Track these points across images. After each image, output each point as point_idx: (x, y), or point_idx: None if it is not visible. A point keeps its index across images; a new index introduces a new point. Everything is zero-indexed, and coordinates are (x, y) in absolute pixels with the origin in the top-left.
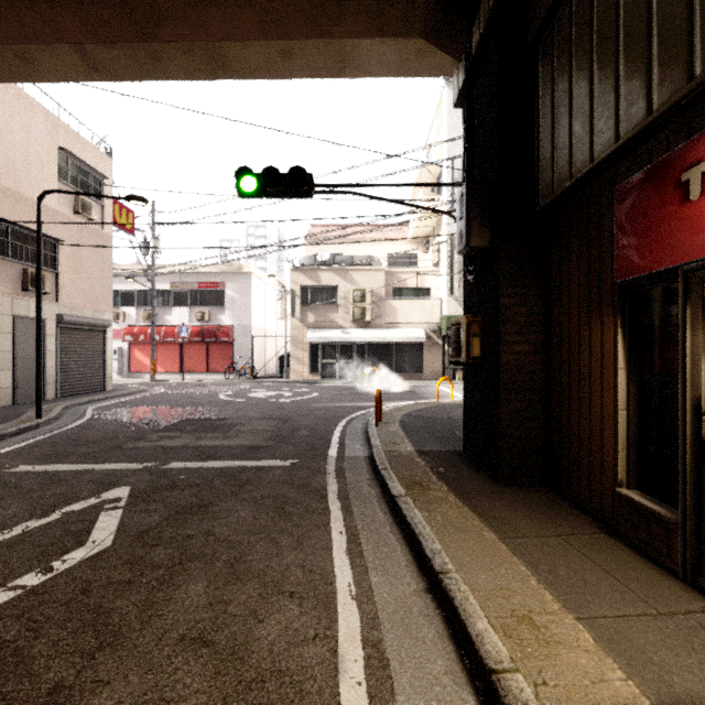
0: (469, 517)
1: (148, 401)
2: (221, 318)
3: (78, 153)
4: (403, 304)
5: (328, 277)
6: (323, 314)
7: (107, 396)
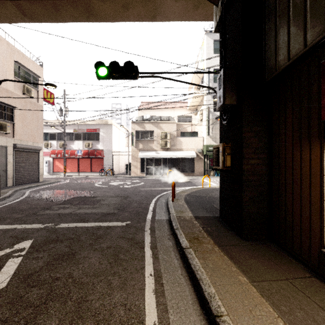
0: (229, 264)
1: (59, 187)
2: (98, 146)
3: (25, 64)
4: (185, 139)
5: (149, 126)
6: (146, 144)
7: (39, 184)
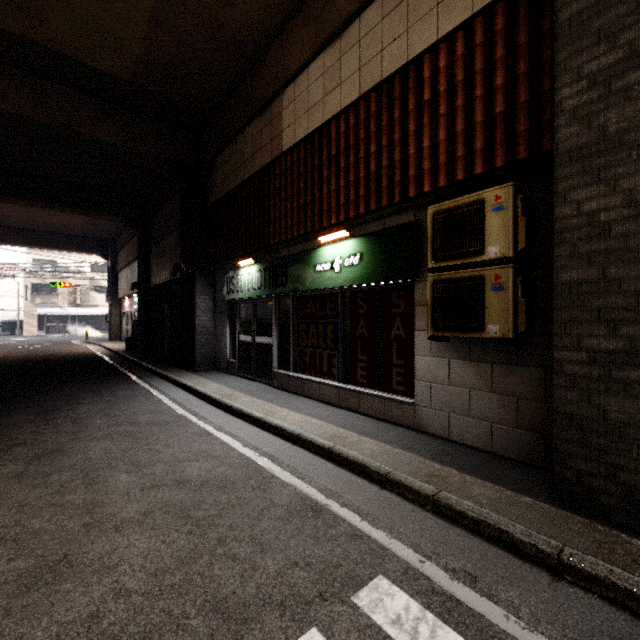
0: (103, 342)
1: None
2: None
3: None
4: (100, 296)
5: (52, 279)
6: (47, 299)
7: None
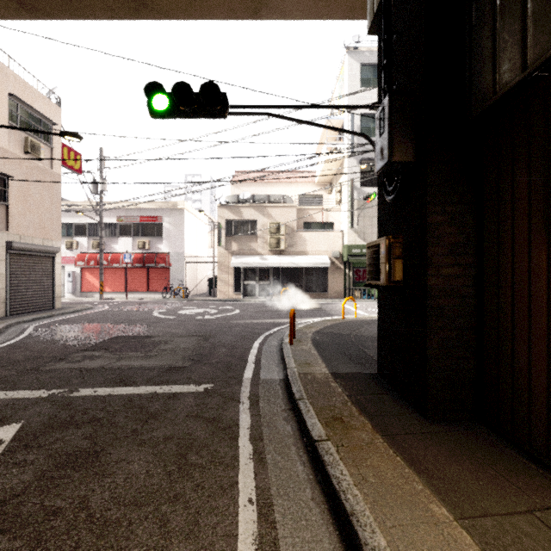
0: (407, 475)
1: (88, 318)
2: (160, 247)
3: (28, 100)
4: (311, 235)
5: (249, 212)
6: (244, 243)
7: (53, 313)
